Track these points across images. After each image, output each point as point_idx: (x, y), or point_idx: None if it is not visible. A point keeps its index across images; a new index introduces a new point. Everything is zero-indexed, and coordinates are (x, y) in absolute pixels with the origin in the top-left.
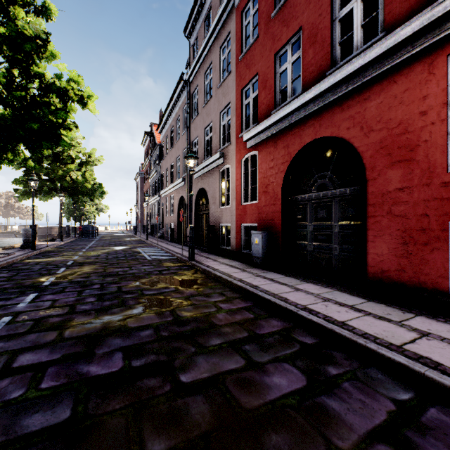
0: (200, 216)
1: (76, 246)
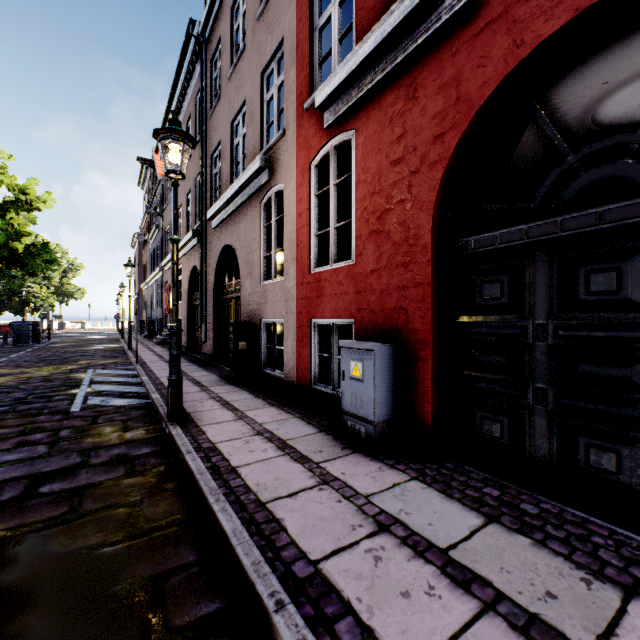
0: (226, 304)
1: None
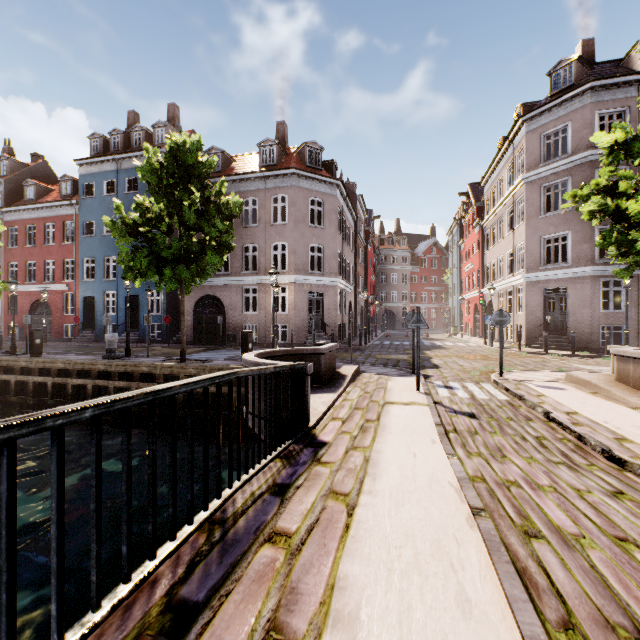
0: None
1: None
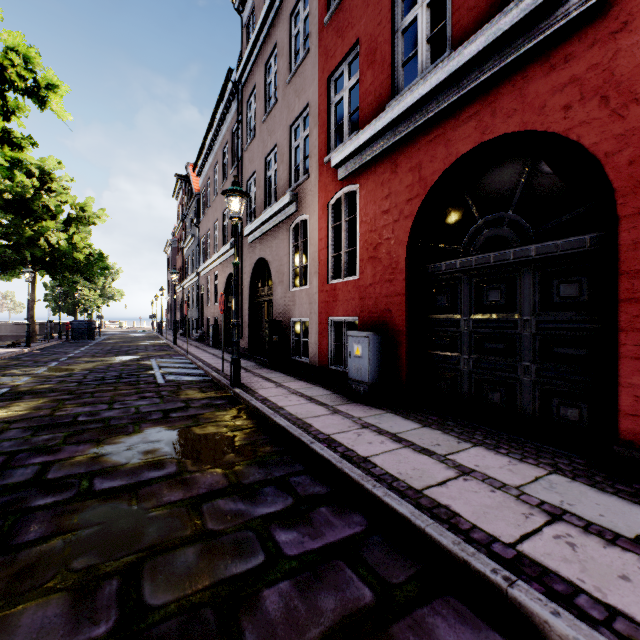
0: (259, 306)
1: (46, 356)
